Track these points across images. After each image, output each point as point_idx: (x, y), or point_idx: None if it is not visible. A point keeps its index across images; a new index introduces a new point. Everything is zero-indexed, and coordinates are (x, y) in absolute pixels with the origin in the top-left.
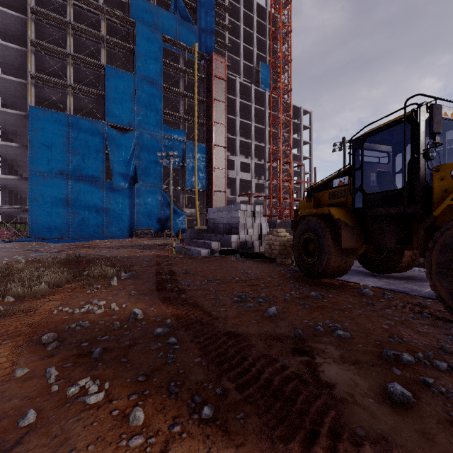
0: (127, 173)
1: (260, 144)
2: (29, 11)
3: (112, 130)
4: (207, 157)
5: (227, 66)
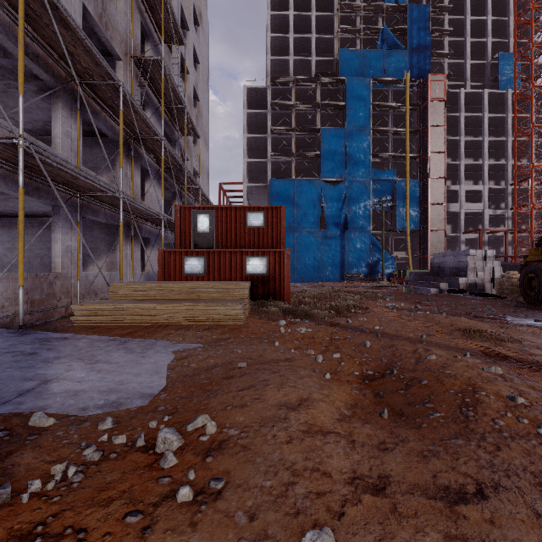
0: (338, 221)
1: (497, 163)
2: (269, 107)
3: (326, 185)
4: (420, 193)
5: (446, 78)
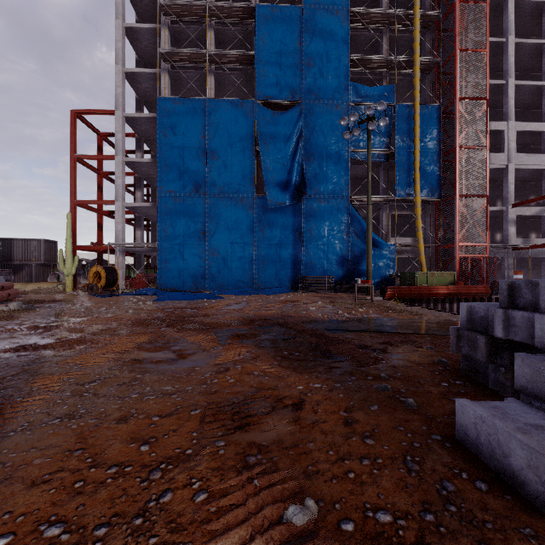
0: (287, 178)
1: None
2: None
3: (266, 110)
4: (439, 130)
5: None
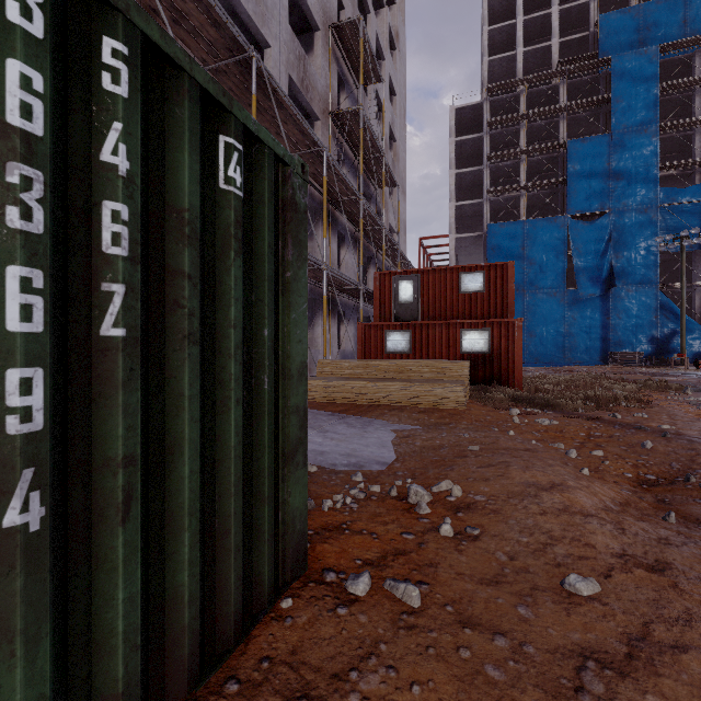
0: (597, 275)
1: None
2: (487, 128)
3: (577, 222)
4: None
5: None
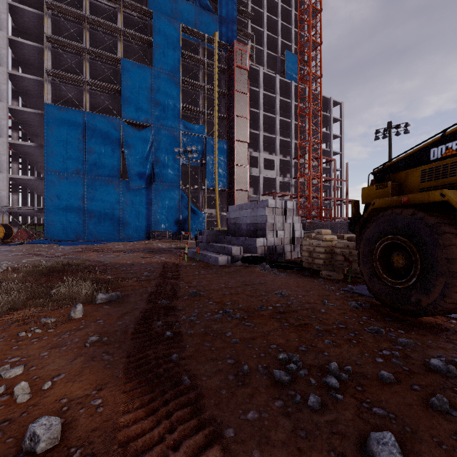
0: (143, 171)
1: (285, 139)
2: (44, 6)
3: (129, 127)
4: (228, 154)
5: (250, 57)
